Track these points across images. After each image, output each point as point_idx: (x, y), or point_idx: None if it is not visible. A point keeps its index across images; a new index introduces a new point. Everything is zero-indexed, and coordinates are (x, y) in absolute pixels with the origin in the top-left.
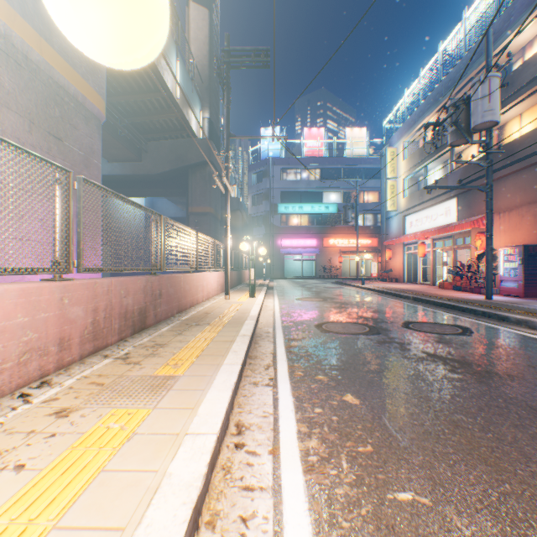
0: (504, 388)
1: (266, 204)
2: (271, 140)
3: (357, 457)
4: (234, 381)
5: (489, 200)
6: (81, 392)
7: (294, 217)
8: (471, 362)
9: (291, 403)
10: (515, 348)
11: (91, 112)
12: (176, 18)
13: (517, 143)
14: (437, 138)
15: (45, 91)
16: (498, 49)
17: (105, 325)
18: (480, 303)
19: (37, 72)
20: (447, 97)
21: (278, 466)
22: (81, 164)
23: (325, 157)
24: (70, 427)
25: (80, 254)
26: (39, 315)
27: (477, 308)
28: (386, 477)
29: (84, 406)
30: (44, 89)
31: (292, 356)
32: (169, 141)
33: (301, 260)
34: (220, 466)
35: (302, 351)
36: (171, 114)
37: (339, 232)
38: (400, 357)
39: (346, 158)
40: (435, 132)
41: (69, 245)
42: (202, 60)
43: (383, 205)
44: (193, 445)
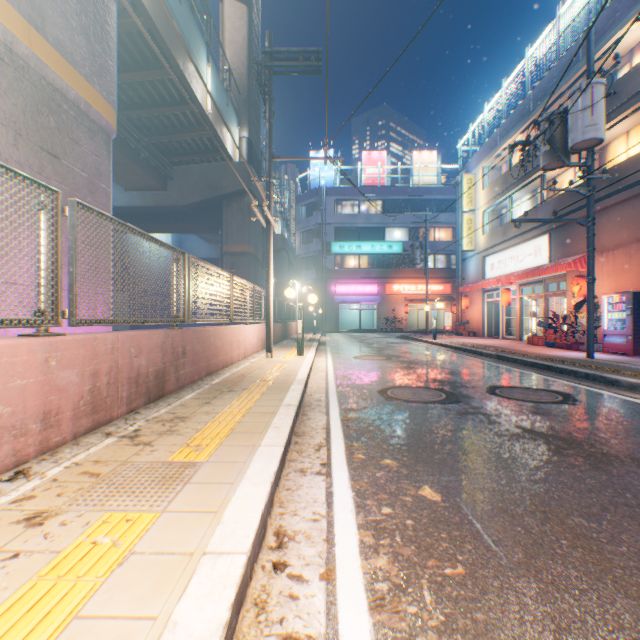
0: (631, 478)
1: (317, 242)
2: (323, 166)
3: (445, 585)
4: (274, 470)
5: (591, 236)
6: (68, 486)
7: (350, 258)
8: (581, 441)
9: (350, 499)
10: (634, 421)
11: (97, 124)
12: (207, 14)
13: (624, 166)
14: (527, 160)
15: (36, 95)
16: (600, 53)
17: (108, 394)
18: (580, 362)
19: (25, 70)
20: (537, 112)
21: (334, 599)
22: (85, 188)
23: (387, 186)
24: (42, 542)
25: (72, 301)
26: (12, 382)
27: (579, 369)
28: (488, 617)
29: (67, 508)
30: (35, 92)
31: (350, 432)
32: (199, 165)
33: (359, 310)
34: (251, 599)
35: (363, 425)
36: (201, 132)
37: (405, 277)
38: (489, 433)
39: (413, 187)
40: (525, 152)
41: (57, 289)
42: (240, 68)
43: (459, 243)
44: (212, 572)
